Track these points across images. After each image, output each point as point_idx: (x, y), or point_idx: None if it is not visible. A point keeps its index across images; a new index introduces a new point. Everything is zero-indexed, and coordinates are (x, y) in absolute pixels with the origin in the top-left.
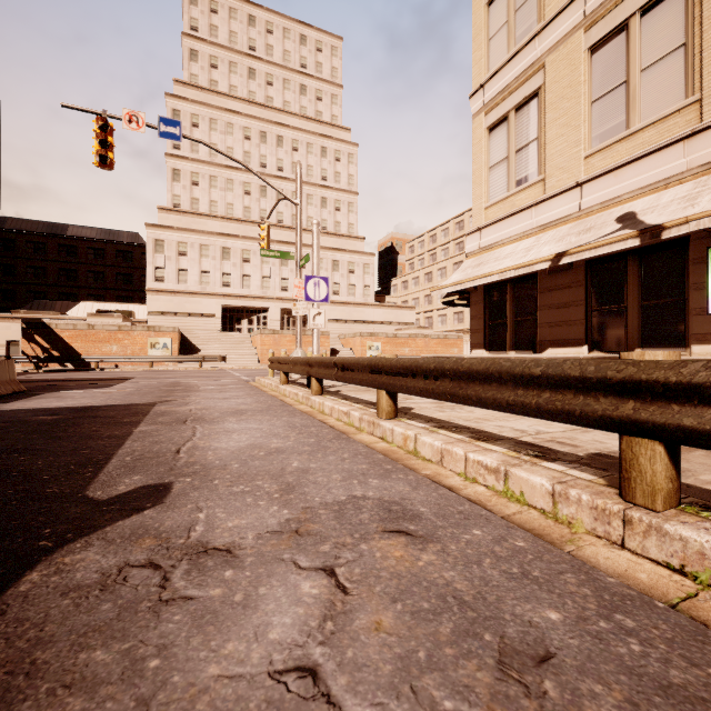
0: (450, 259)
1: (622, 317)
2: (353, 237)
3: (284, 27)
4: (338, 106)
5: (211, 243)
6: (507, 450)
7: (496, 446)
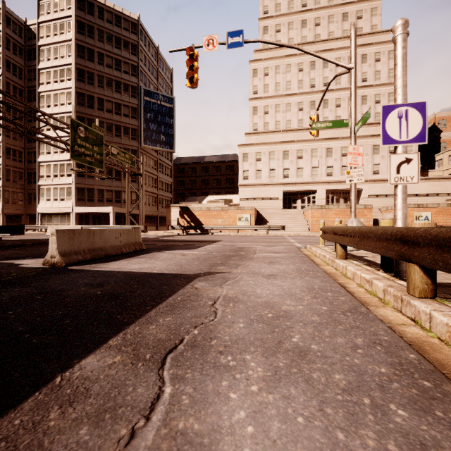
0: None
1: None
2: None
3: None
4: (377, 15)
5: (276, 150)
6: None
7: None
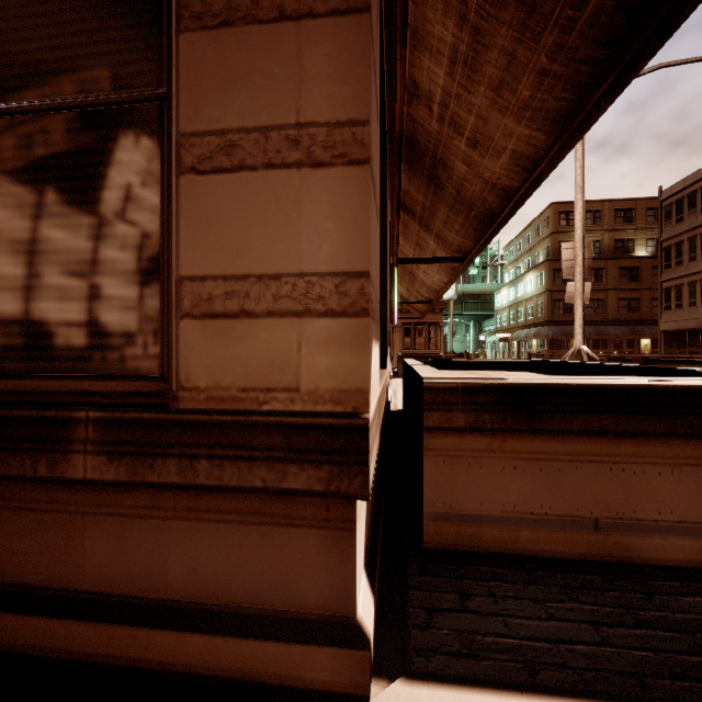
0: None
1: None
2: None
3: None
4: None
5: None
6: None
7: None
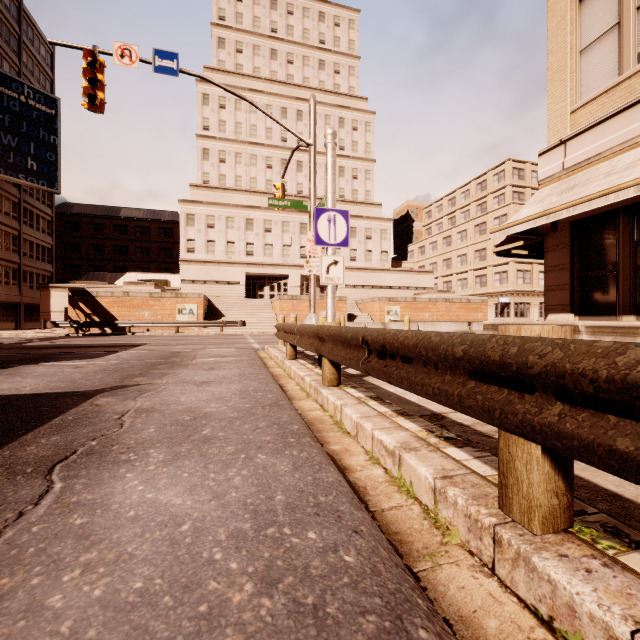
0: (471, 221)
1: None
2: (370, 203)
3: (304, 6)
4: (355, 77)
5: (236, 215)
6: None
7: None
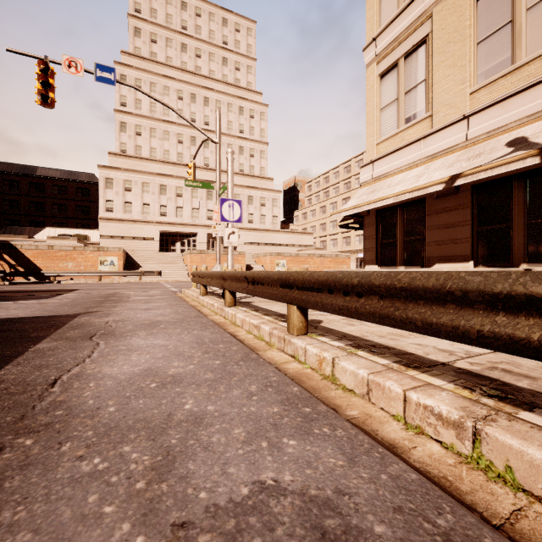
0: (340, 195)
1: (508, 235)
2: (264, 177)
3: (210, 11)
4: (252, 75)
5: (151, 181)
6: (454, 386)
7: (435, 377)
